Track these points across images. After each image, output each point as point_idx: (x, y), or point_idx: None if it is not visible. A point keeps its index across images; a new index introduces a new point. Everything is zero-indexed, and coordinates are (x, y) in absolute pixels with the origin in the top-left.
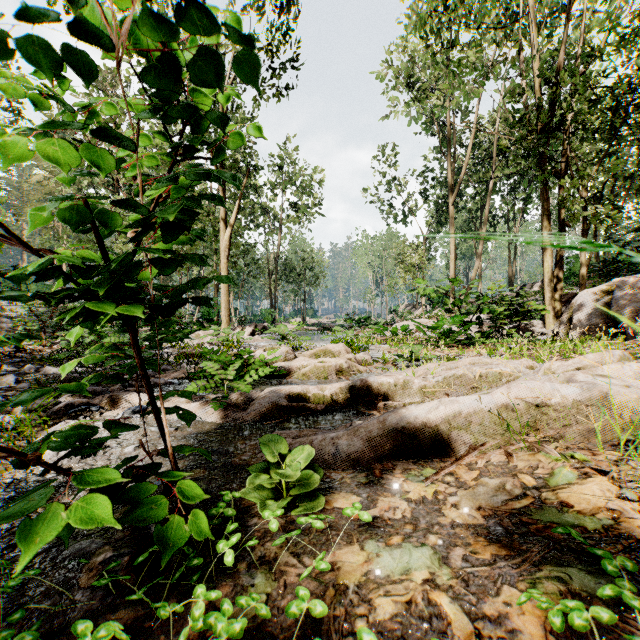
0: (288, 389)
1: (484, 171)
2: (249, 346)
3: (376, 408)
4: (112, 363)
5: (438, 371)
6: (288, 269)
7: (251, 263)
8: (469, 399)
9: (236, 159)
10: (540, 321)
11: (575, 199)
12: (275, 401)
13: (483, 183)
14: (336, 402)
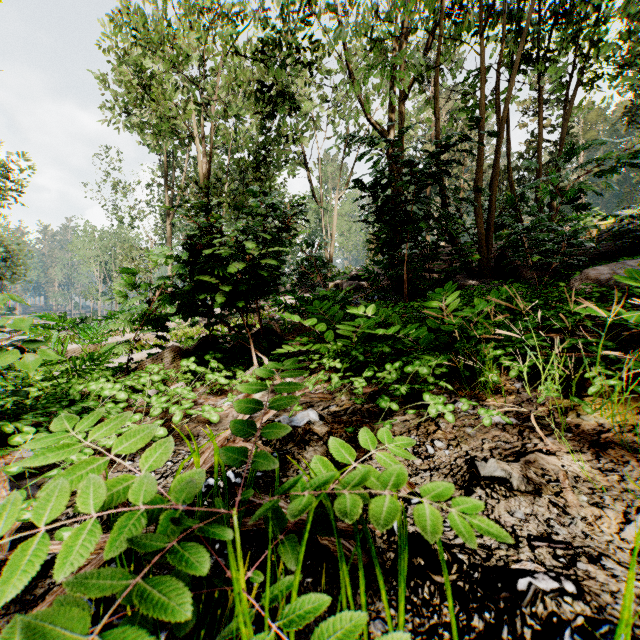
0: None
1: None
2: None
3: None
4: None
5: None
6: None
7: None
8: (76, 345)
9: None
10: None
11: None
12: None
13: None
14: None
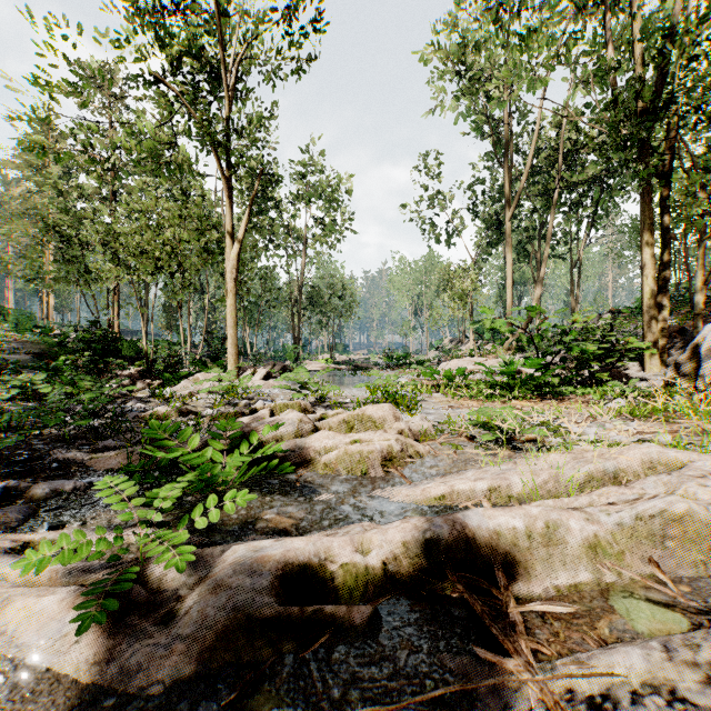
0: (282, 555)
1: (544, 182)
2: (258, 395)
3: (512, 639)
4: (13, 440)
5: (580, 475)
6: (314, 298)
7: (270, 290)
8: None
9: (252, 166)
10: (635, 362)
11: (700, 198)
12: (242, 607)
13: (543, 197)
14: (395, 578)
